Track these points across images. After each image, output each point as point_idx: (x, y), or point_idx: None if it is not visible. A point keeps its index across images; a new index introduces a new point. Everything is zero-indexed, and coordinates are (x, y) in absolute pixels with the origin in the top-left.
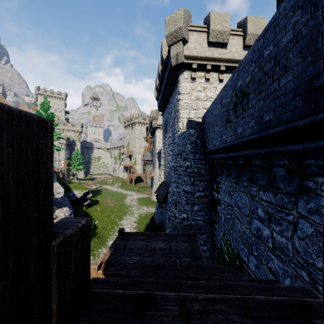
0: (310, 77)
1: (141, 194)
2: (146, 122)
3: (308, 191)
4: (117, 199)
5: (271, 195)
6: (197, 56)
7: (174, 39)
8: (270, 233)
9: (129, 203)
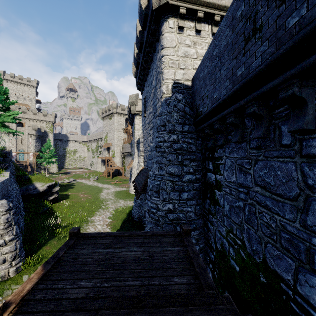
0: None
1: (119, 187)
2: (125, 113)
3: None
4: (91, 193)
5: None
6: None
7: None
8: None
9: (104, 196)
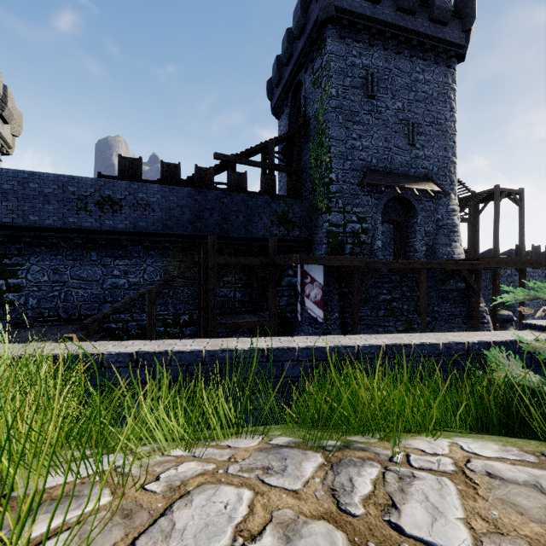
0: (164, 219)
1: None
2: None
3: (152, 255)
4: None
5: (127, 261)
6: None
7: None
8: (126, 280)
9: None
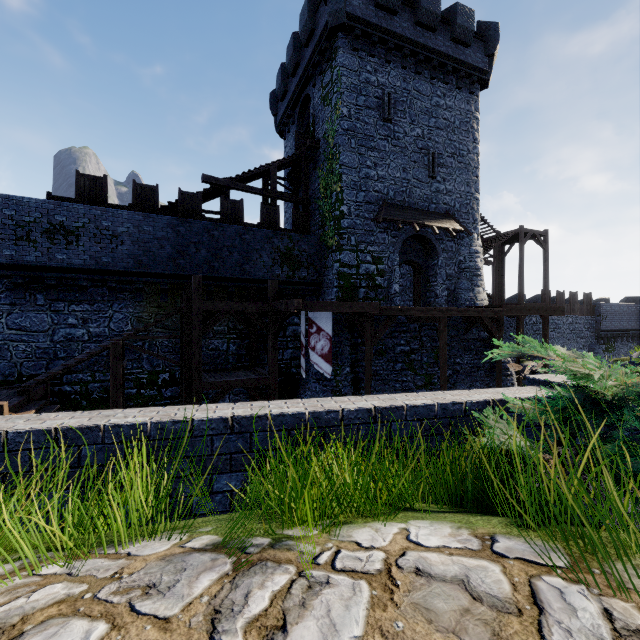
0: (137, 255)
1: None
2: None
3: (120, 299)
4: None
5: (87, 306)
6: None
7: None
8: (86, 331)
9: None
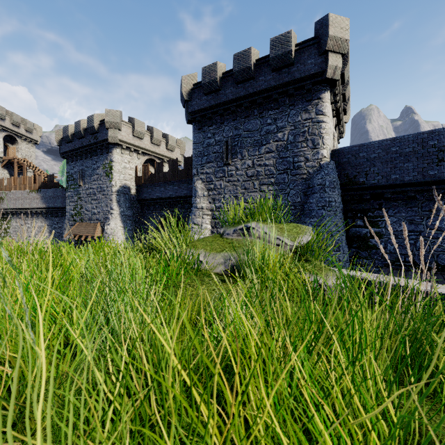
0: None
1: None
2: (5, 124)
3: None
4: None
5: None
6: (340, 81)
7: (337, 48)
8: None
9: None
